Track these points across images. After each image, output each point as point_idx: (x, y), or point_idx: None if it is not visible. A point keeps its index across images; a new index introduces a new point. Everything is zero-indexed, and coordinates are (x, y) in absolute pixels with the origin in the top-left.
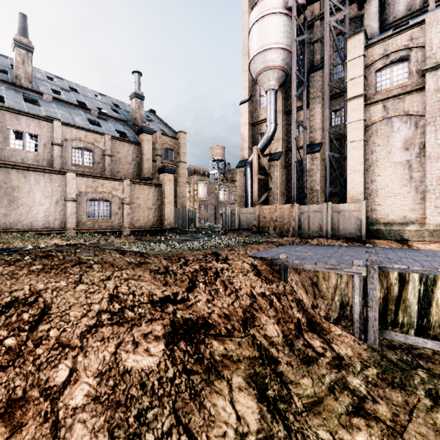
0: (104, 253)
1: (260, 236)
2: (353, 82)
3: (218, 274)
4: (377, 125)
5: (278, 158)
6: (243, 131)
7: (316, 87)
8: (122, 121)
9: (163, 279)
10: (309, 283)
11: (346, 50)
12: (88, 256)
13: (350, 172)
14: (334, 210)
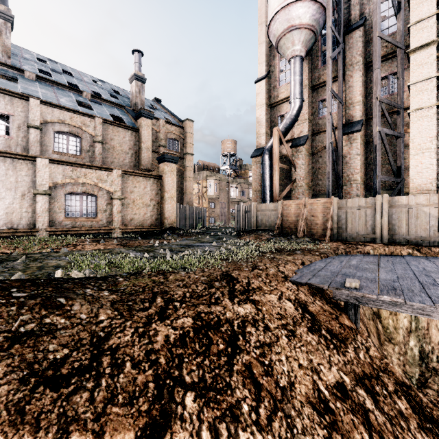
0: None
1: (286, 241)
2: (418, 26)
3: (237, 342)
4: None
5: (303, 143)
6: (259, 114)
7: (355, 50)
8: (119, 106)
9: (58, 411)
10: (369, 313)
11: None
12: None
13: (414, 151)
14: (392, 204)
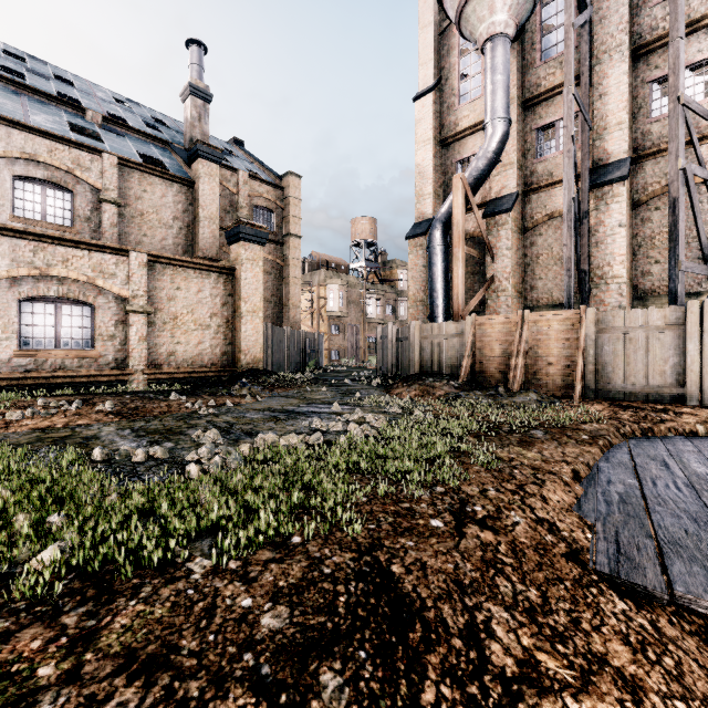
0: None
1: (491, 400)
2: None
3: None
4: None
5: (509, 206)
6: (422, 158)
7: (613, 23)
8: (160, 141)
9: None
10: None
11: None
12: None
13: None
14: None
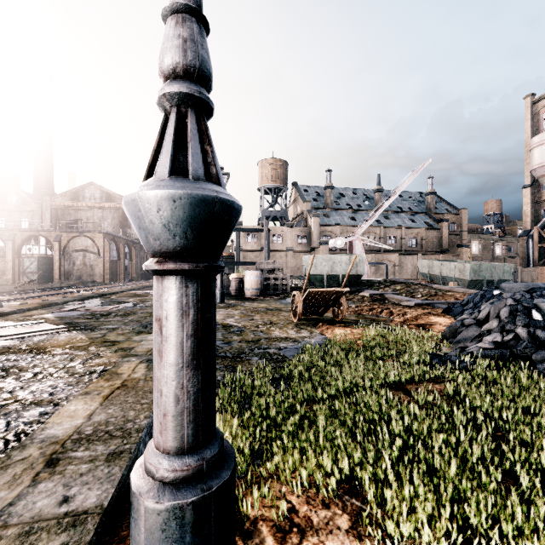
0: None
1: None
2: None
3: None
4: None
5: None
6: (525, 209)
7: None
8: (422, 213)
9: None
10: None
11: None
12: None
13: None
14: None
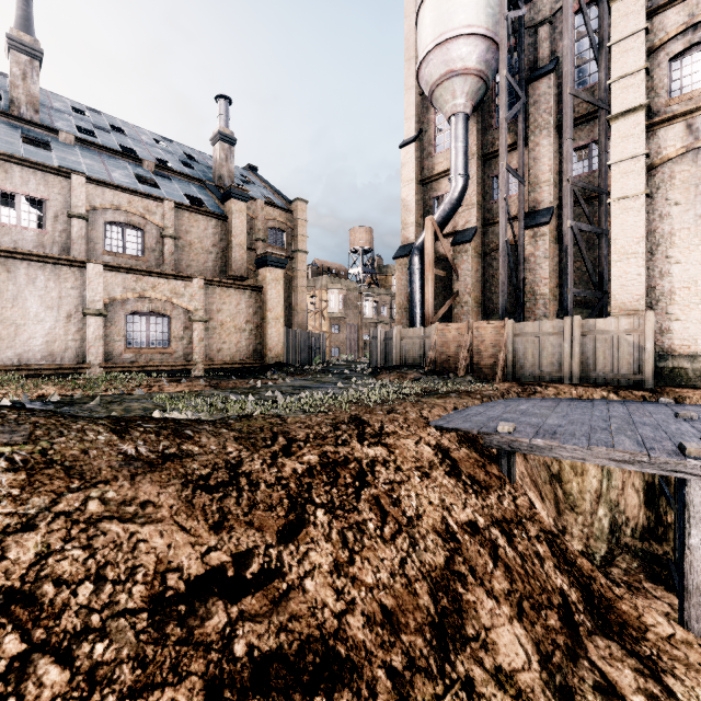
0: (62, 434)
1: (441, 381)
2: (622, 84)
3: (365, 478)
4: (674, 164)
5: (469, 238)
6: (406, 194)
7: (542, 107)
8: (197, 180)
9: (217, 506)
10: (545, 476)
11: (603, 30)
12: (1, 448)
13: (616, 257)
14: (586, 330)
